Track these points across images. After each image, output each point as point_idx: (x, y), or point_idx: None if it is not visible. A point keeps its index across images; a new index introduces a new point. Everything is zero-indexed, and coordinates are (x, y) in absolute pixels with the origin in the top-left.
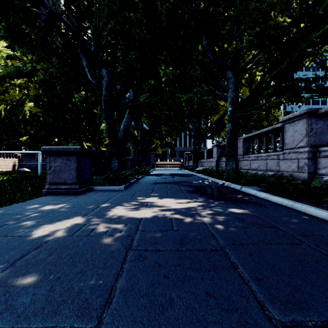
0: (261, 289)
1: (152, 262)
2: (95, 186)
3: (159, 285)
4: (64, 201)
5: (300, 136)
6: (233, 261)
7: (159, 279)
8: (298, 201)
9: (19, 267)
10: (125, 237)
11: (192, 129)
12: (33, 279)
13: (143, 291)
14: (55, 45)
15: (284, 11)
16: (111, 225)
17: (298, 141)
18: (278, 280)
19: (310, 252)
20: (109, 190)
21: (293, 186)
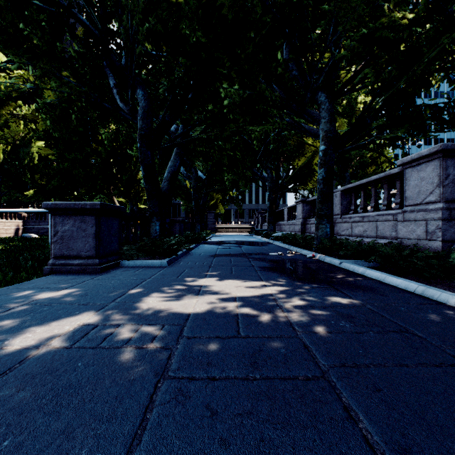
0: None
1: (201, 405)
2: (124, 261)
3: None
4: (73, 284)
5: (429, 185)
6: (348, 404)
7: (211, 449)
8: (430, 285)
9: None
10: (158, 351)
11: (268, 179)
12: None
13: None
14: (68, 55)
15: (401, 5)
16: (138, 328)
17: (426, 194)
18: (440, 452)
19: None
20: (146, 266)
21: (423, 262)
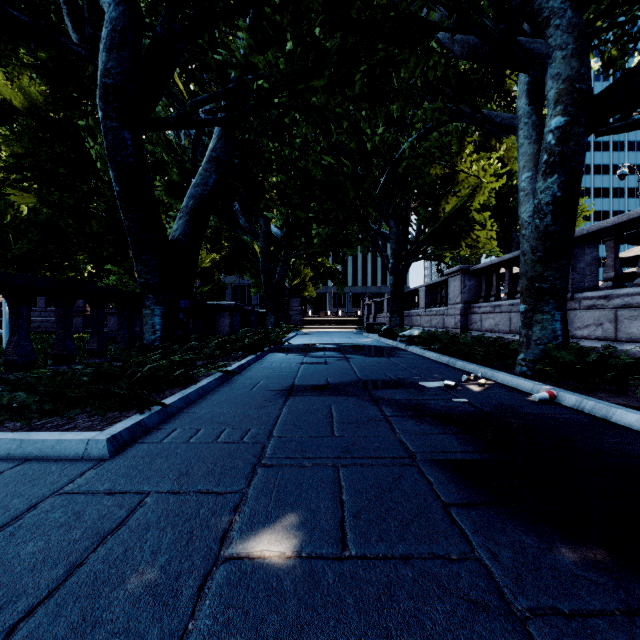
0: None
1: None
2: None
3: None
4: None
5: None
6: None
7: None
8: None
9: None
10: None
11: (391, 236)
12: None
13: None
14: None
15: None
16: None
17: None
18: None
19: None
20: (24, 461)
21: None
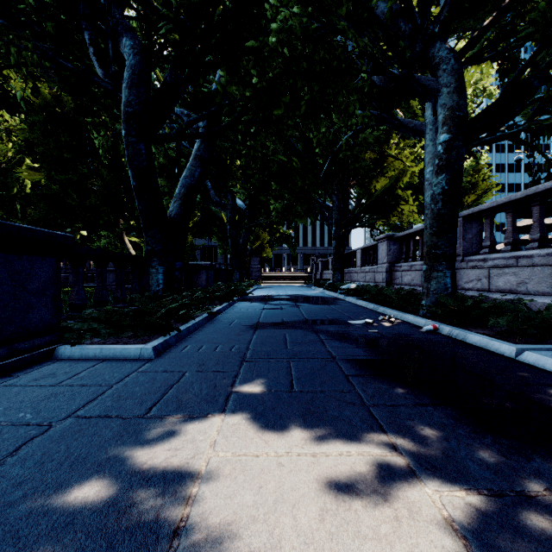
0: None
1: None
2: (63, 346)
3: None
4: None
5: None
6: None
7: None
8: None
9: None
10: None
11: (333, 208)
12: None
13: None
14: None
15: None
16: None
17: None
18: None
19: None
20: (106, 359)
21: None
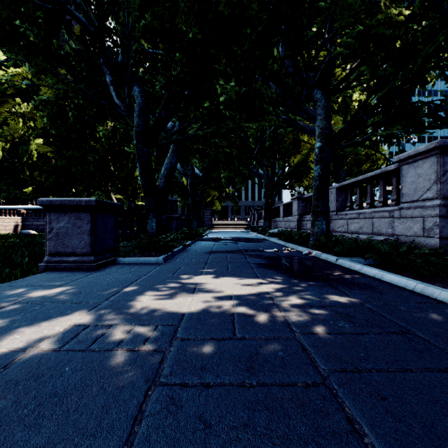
0: None
1: (194, 417)
2: (120, 258)
3: None
4: (67, 281)
5: (427, 182)
6: (352, 415)
7: None
8: (429, 282)
9: None
10: (150, 354)
11: (264, 176)
12: None
13: None
14: (65, 52)
15: (397, 2)
16: (131, 328)
17: (423, 190)
18: None
19: None
20: (141, 263)
21: (421, 259)
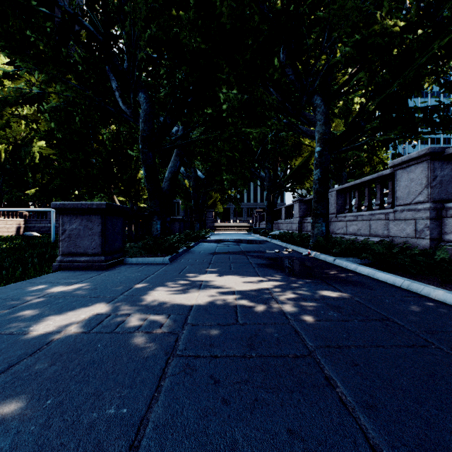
0: (374, 424)
1: (206, 376)
2: (127, 258)
3: (215, 416)
4: (82, 279)
5: (418, 186)
6: (329, 375)
7: (215, 406)
8: (416, 280)
9: (2, 385)
10: (166, 335)
11: (266, 178)
12: (19, 406)
13: (190, 428)
14: (73, 60)
15: (394, 11)
16: (147, 317)
17: (415, 194)
18: (399, 408)
19: (443, 360)
20: (148, 263)
21: (410, 259)
